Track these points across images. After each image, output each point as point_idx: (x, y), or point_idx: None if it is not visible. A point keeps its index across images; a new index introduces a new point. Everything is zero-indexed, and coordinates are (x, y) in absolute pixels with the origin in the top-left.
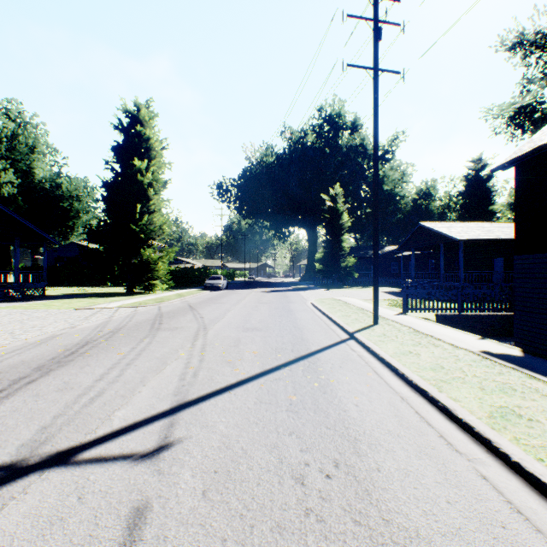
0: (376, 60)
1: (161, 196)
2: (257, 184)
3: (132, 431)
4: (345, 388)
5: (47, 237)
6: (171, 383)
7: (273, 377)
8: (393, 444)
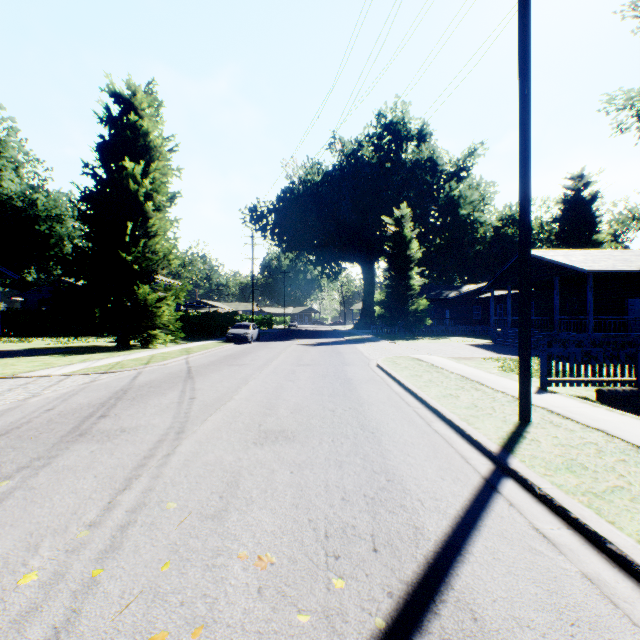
0: None
1: (165, 213)
2: (300, 207)
3: None
4: None
5: None
6: None
7: None
8: None
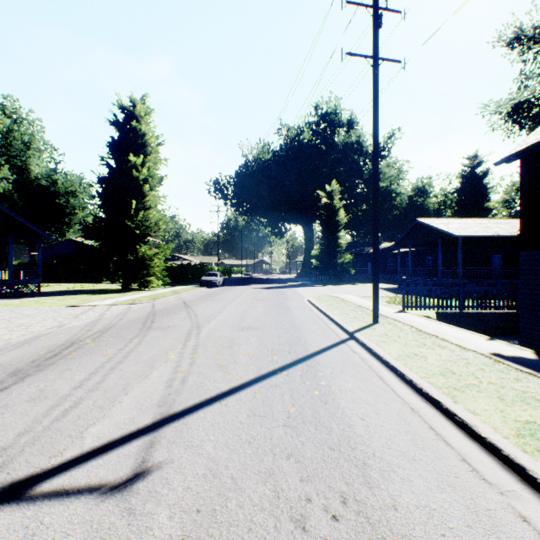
0: (376, 48)
1: (156, 192)
2: (254, 181)
3: (104, 453)
4: (348, 397)
5: (41, 233)
6: (156, 391)
7: (269, 383)
8: (409, 471)
